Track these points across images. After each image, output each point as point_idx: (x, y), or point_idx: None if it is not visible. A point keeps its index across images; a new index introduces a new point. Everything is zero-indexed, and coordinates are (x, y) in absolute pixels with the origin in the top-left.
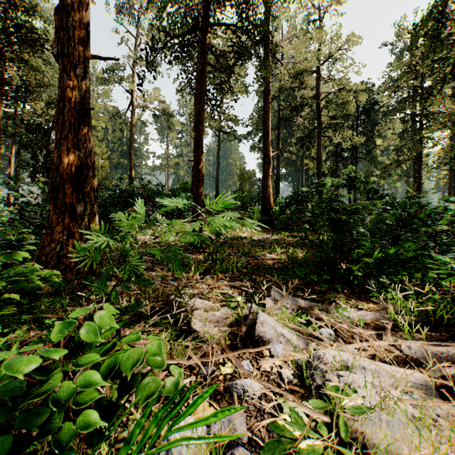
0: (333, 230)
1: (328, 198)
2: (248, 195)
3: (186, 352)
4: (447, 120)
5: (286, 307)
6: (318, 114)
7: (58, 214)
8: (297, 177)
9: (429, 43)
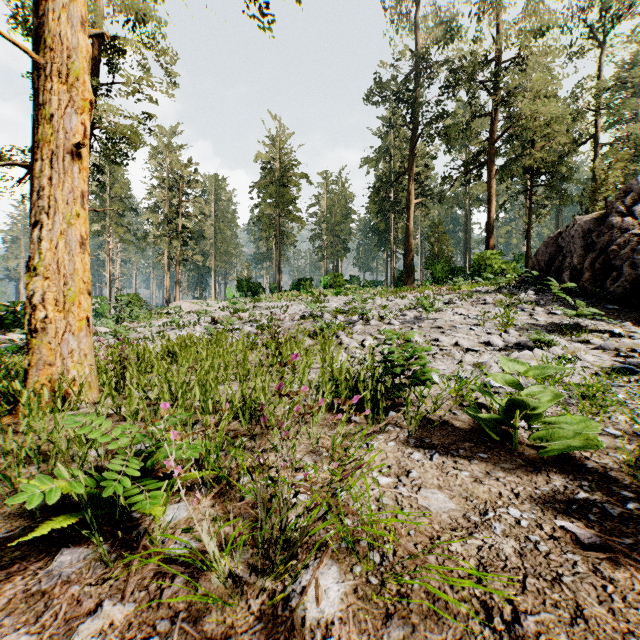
0: None
1: None
2: None
3: None
4: None
5: None
6: None
7: None
8: None
9: None
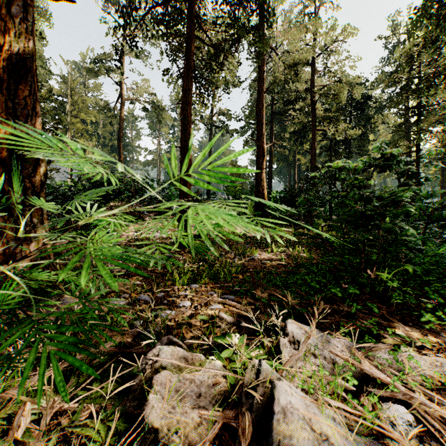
0: (354, 226)
1: (352, 184)
2: (240, 189)
3: None
4: None
5: (313, 354)
6: (312, 107)
7: None
8: (289, 172)
9: (434, 26)
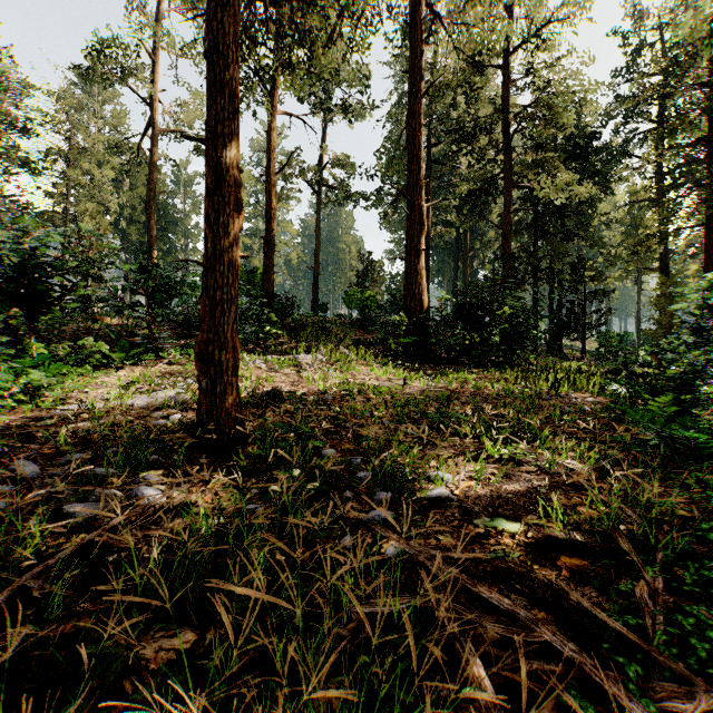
0: None
1: None
2: (373, 296)
3: None
4: None
5: None
6: (505, 145)
7: None
8: (455, 271)
9: None
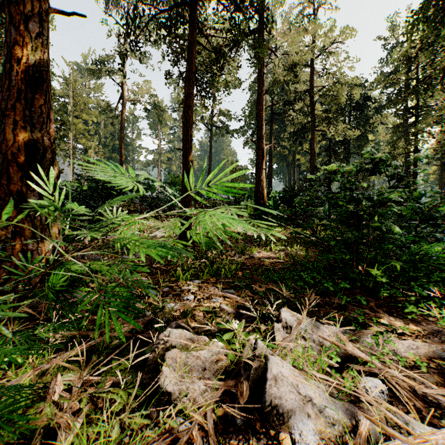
0: (347, 226)
1: (344, 186)
2: (240, 189)
3: (146, 440)
4: (444, 113)
5: (303, 337)
6: (311, 108)
7: (2, 205)
8: (289, 172)
9: (430, 29)
